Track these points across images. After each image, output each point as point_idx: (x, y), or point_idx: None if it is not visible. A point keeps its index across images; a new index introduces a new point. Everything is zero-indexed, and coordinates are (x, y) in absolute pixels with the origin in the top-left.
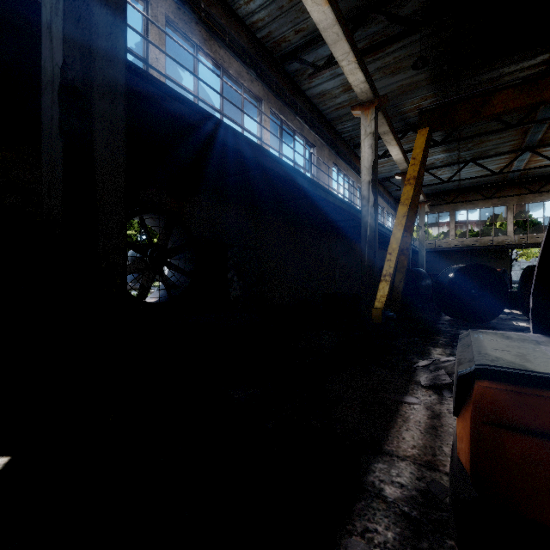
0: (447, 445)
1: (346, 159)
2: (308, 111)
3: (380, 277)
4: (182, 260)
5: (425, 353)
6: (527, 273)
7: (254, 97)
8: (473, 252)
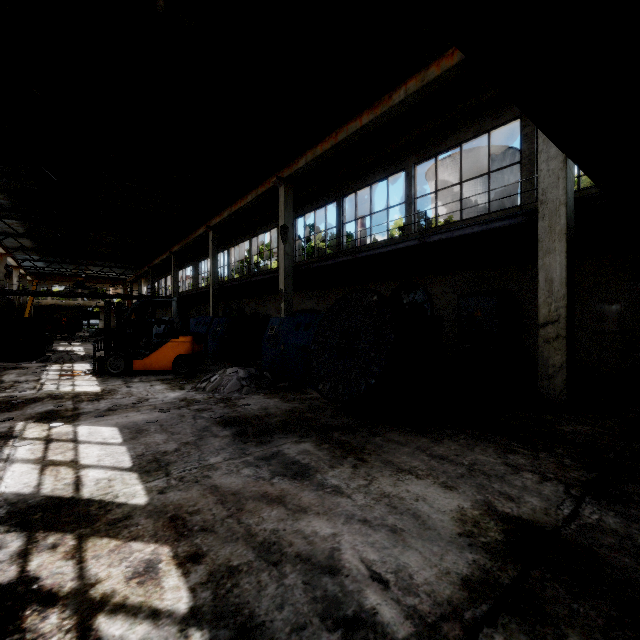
0: None
1: None
2: None
3: None
4: None
5: None
6: (70, 319)
7: None
8: (62, 308)
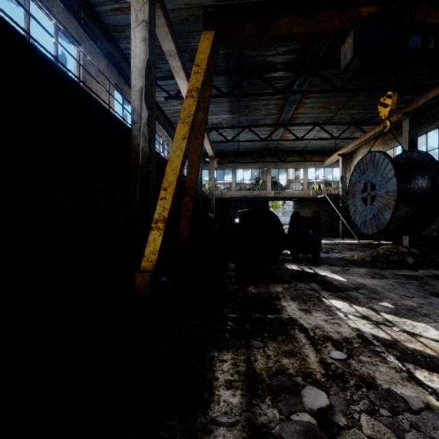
0: None
1: None
2: None
3: (177, 221)
4: None
5: (203, 389)
6: (293, 218)
7: None
8: (247, 202)
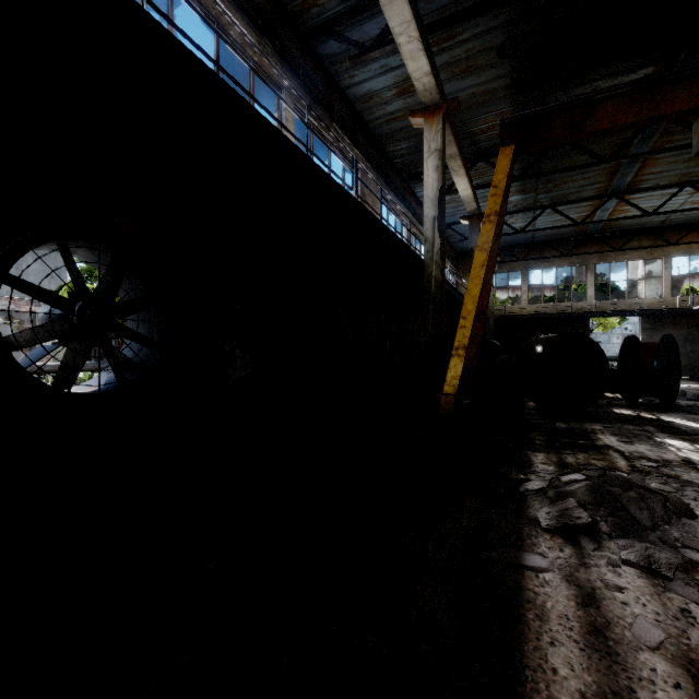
0: (641, 683)
1: (399, 193)
2: (350, 119)
3: None
4: (148, 323)
5: (524, 462)
6: (627, 346)
7: (270, 82)
8: (549, 321)
